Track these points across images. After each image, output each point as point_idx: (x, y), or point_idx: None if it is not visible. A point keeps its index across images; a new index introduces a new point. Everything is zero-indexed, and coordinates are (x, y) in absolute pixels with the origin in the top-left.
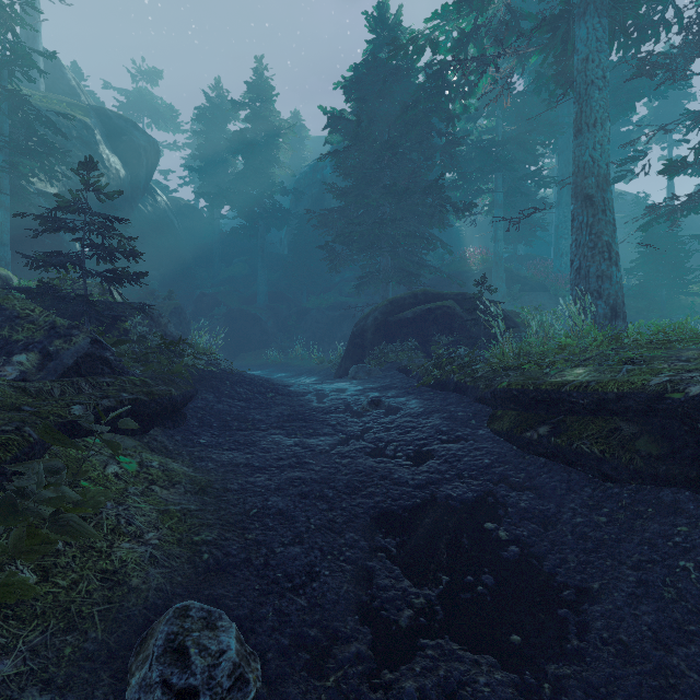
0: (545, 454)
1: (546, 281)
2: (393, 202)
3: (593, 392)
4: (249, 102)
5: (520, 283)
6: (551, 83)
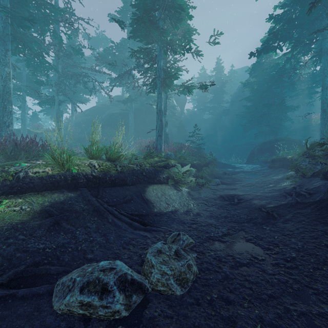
0: (271, 168)
1: None
2: (267, 108)
3: (279, 158)
4: (215, 74)
5: None
6: None
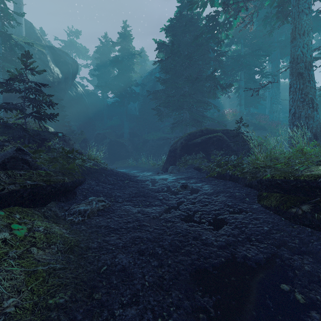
0: (310, 225)
1: (265, 125)
2: (189, 86)
3: None
4: (120, 42)
5: (252, 126)
6: (272, 21)
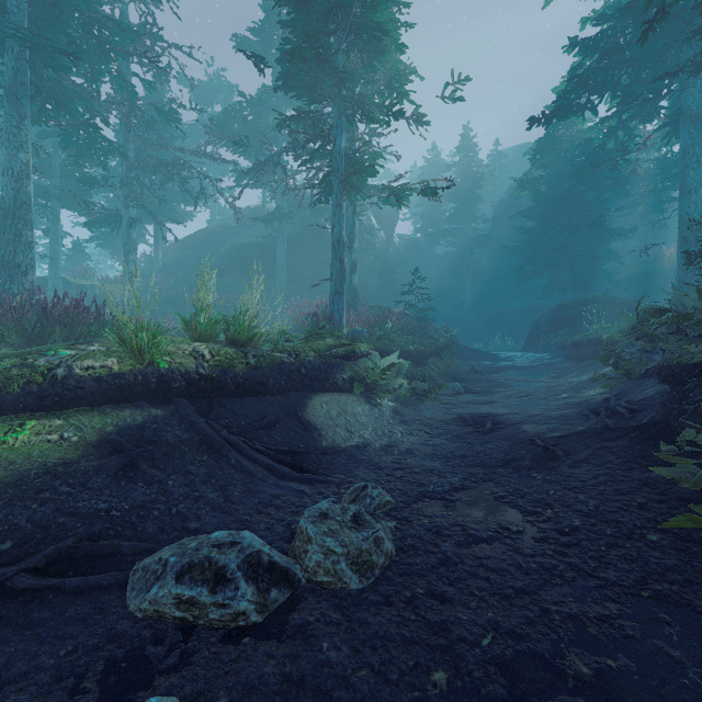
0: (572, 359)
1: None
2: (568, 233)
3: (588, 340)
4: (459, 161)
5: None
6: None
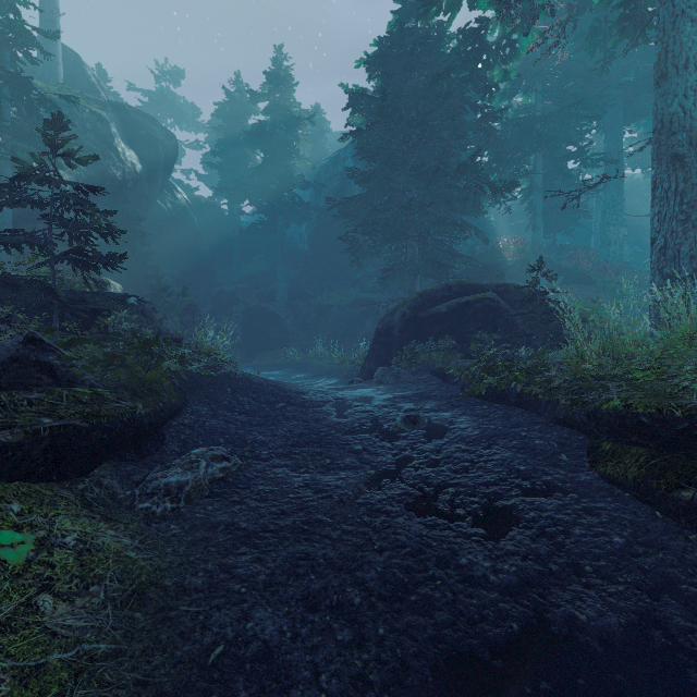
0: None
1: (591, 273)
2: (421, 186)
3: None
4: (268, 93)
5: (561, 275)
6: (608, 40)
